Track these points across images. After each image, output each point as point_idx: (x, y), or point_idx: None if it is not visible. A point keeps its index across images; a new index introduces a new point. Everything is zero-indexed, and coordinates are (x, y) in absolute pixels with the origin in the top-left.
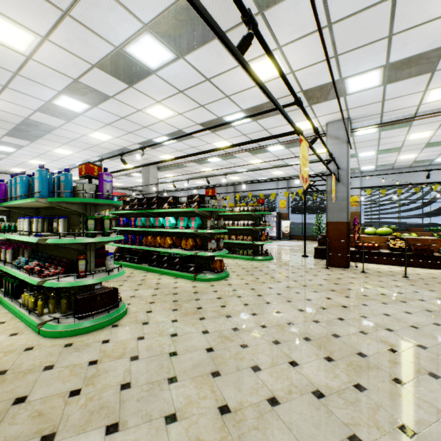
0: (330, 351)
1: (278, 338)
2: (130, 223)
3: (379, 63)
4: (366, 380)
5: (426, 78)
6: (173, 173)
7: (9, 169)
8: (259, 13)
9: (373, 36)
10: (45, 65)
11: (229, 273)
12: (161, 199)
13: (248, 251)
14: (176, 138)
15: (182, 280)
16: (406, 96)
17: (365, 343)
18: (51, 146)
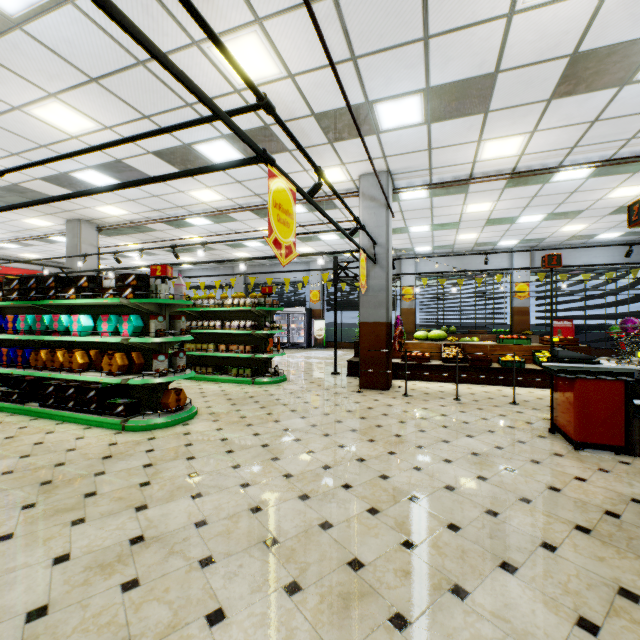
0: (303, 565)
1: (216, 550)
2: (5, 326)
3: (417, 84)
4: (344, 633)
5: (478, 121)
6: (133, 240)
7: None
8: None
9: (402, 32)
10: None
11: (199, 411)
12: (67, 281)
13: (246, 369)
14: (58, 157)
15: (99, 431)
16: (457, 147)
17: (369, 535)
18: None
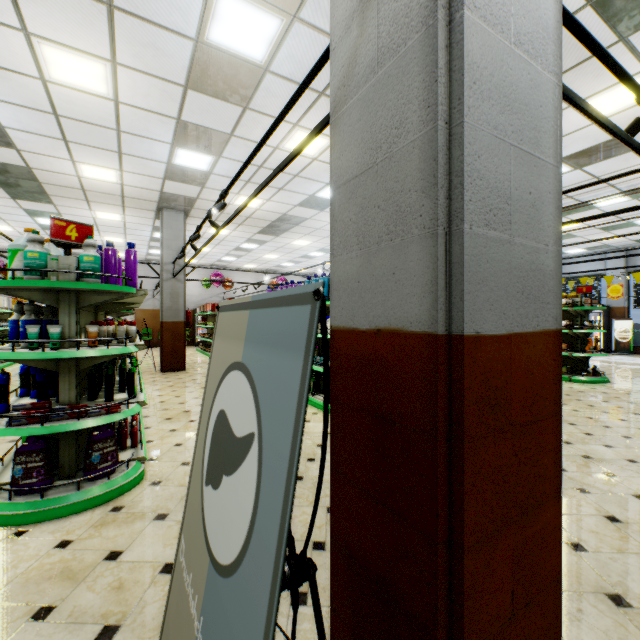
0: None
1: None
2: None
3: None
4: None
5: None
6: None
7: (242, 266)
8: (619, 40)
9: None
10: (326, 162)
11: None
12: None
13: None
14: None
15: None
16: None
17: None
18: (292, 238)
